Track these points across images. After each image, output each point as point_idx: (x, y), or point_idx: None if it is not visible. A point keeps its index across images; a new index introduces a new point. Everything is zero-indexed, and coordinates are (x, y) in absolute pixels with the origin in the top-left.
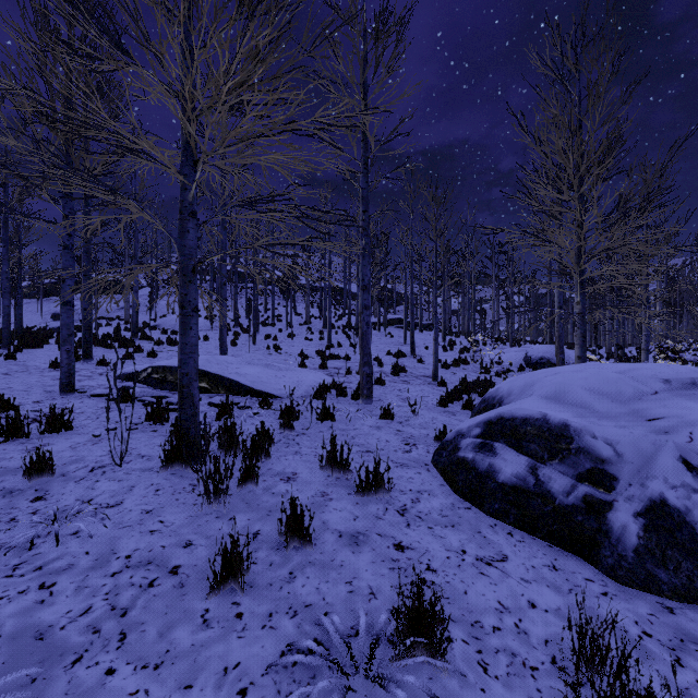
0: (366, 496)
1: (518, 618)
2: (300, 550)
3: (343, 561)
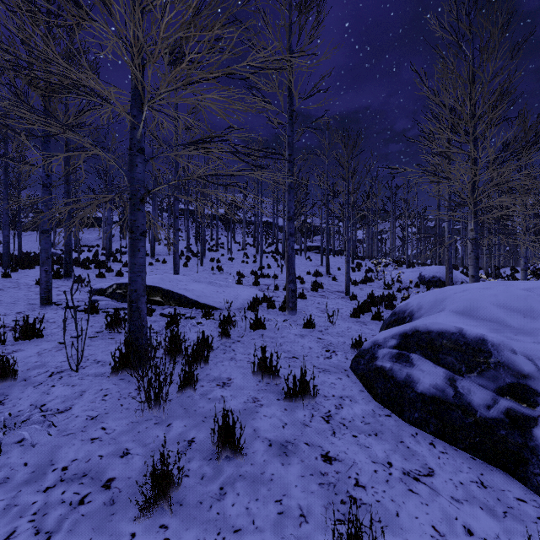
0: (294, 402)
1: None
2: (231, 460)
3: (272, 474)
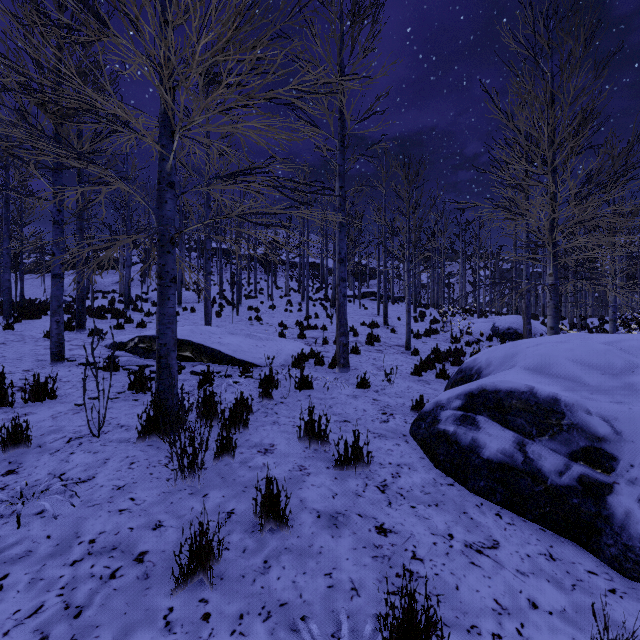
0: (345, 470)
1: (520, 623)
2: (276, 533)
3: (321, 547)
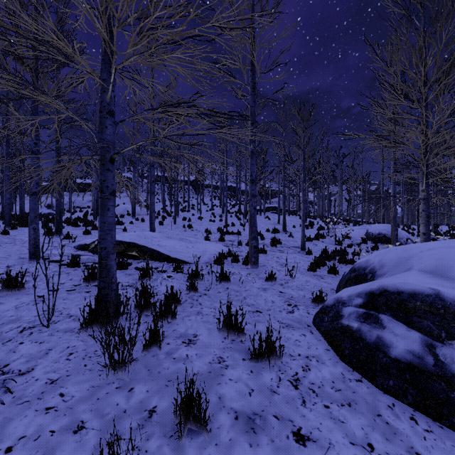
0: (260, 362)
1: None
2: (194, 439)
3: None
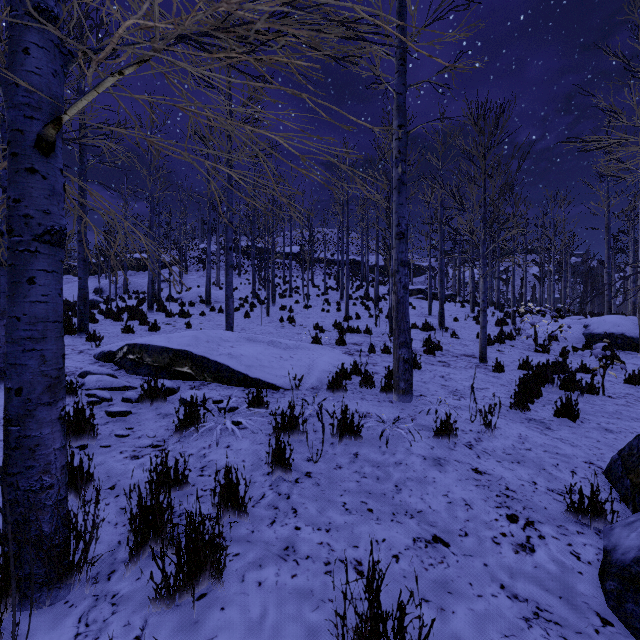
0: None
1: None
2: None
3: None
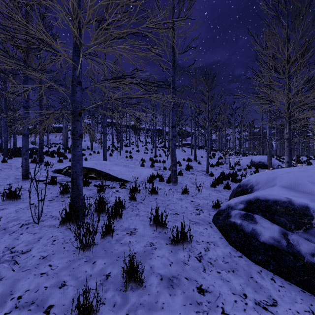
0: (177, 246)
1: None
2: (135, 291)
3: (163, 303)
